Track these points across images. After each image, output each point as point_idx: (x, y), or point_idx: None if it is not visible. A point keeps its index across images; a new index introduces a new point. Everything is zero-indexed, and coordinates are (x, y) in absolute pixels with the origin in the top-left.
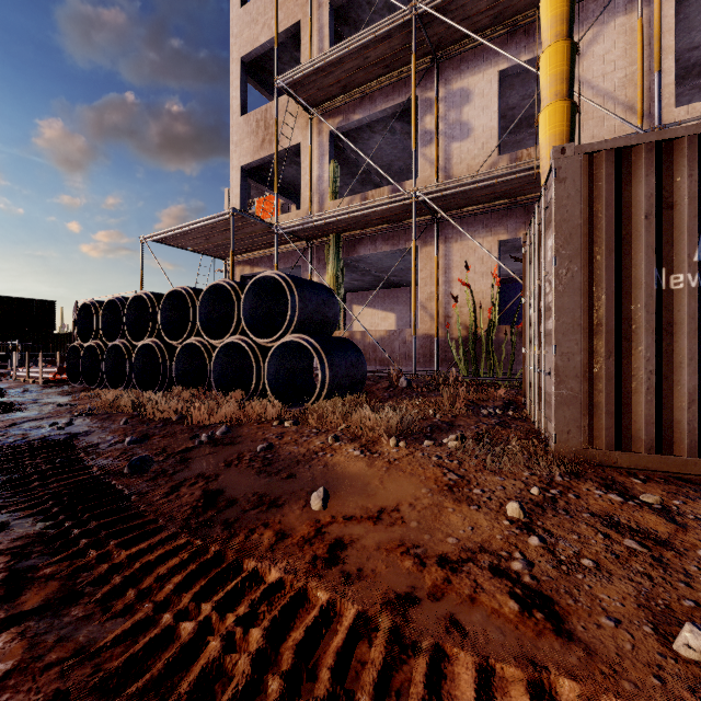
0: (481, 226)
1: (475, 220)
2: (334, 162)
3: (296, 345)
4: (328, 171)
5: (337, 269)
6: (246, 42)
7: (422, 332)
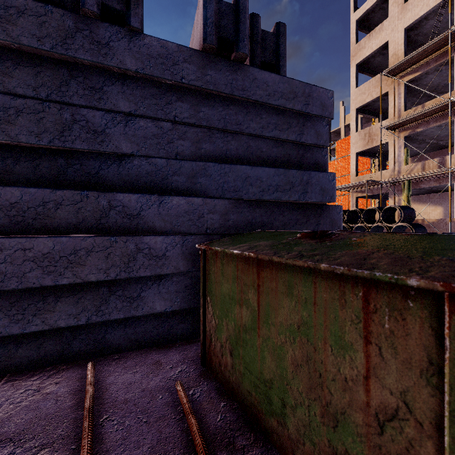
0: None
1: None
2: (406, 149)
3: (400, 226)
4: (403, 153)
5: (408, 194)
6: (359, 102)
7: None
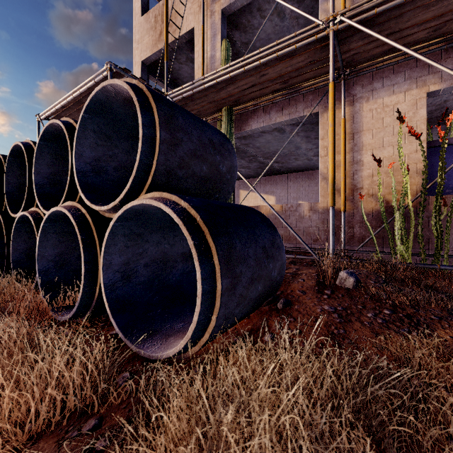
0: (401, 78)
1: (394, 72)
2: (226, 41)
3: (163, 216)
4: (219, 49)
5: None
6: None
7: (323, 206)
